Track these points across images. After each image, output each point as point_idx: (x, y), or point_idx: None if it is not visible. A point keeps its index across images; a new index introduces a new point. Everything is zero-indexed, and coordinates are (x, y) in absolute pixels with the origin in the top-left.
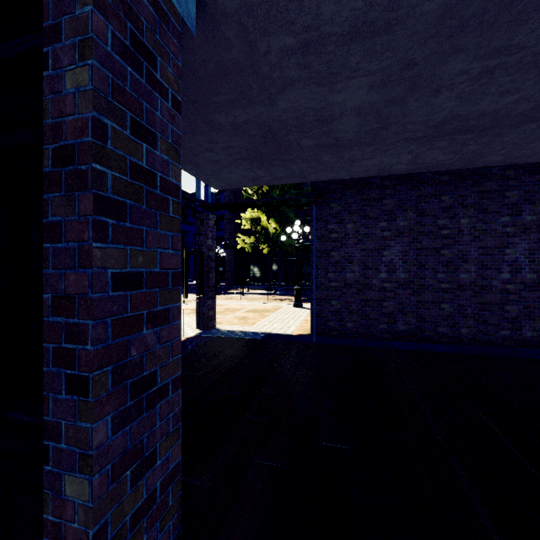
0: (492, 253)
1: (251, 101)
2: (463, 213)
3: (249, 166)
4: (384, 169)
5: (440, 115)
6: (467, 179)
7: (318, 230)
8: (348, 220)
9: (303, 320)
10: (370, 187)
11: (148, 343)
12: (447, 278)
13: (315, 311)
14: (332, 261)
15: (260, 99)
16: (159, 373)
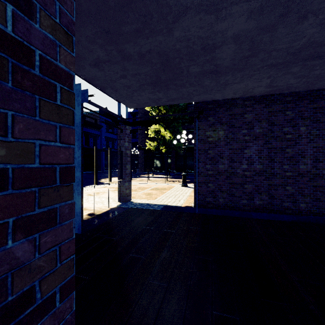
0: (323, 151)
1: (153, 31)
2: (302, 123)
3: (152, 90)
4: (247, 91)
5: (300, 42)
6: (304, 99)
7: (199, 136)
8: (220, 129)
9: (188, 195)
10: (235, 106)
11: (18, 258)
12: (290, 169)
13: (197, 191)
14: (209, 157)
15: (159, 28)
16: (37, 288)
